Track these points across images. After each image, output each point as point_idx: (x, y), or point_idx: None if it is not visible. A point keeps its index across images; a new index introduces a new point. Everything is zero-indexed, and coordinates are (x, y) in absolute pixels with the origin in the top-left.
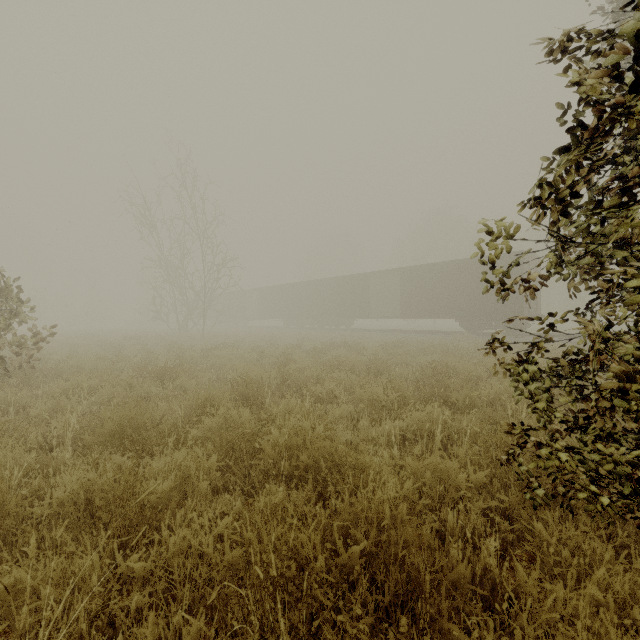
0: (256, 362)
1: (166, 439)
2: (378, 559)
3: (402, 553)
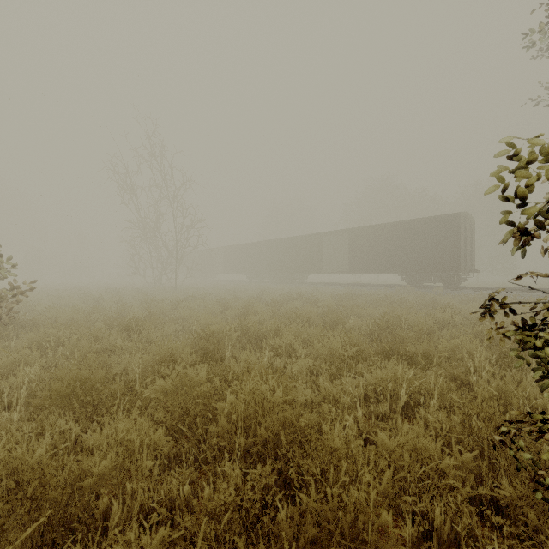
0: (220, 313)
1: (118, 400)
2: None
3: None
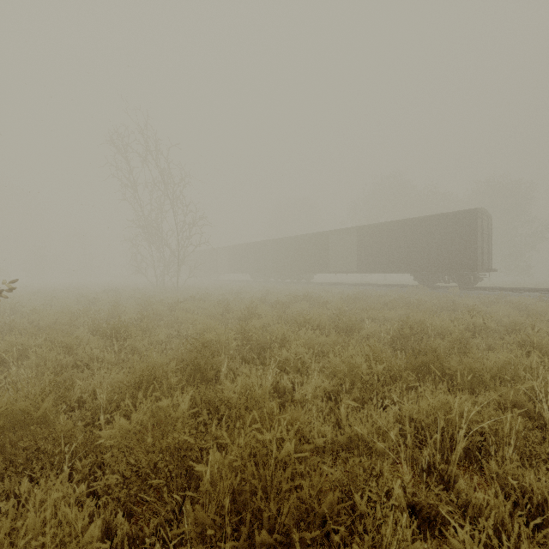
0: (220, 316)
1: (62, 448)
2: None
3: None
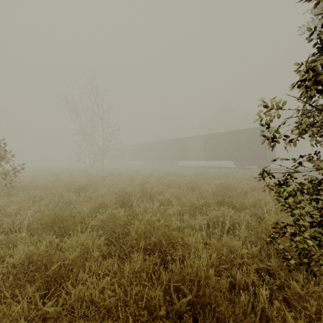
0: (129, 183)
1: (77, 226)
2: (198, 305)
3: (214, 305)
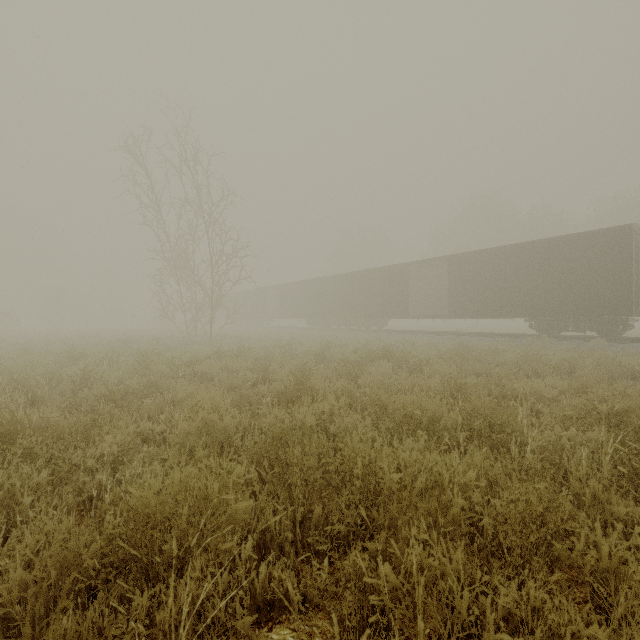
0: (247, 392)
1: None
2: None
3: None
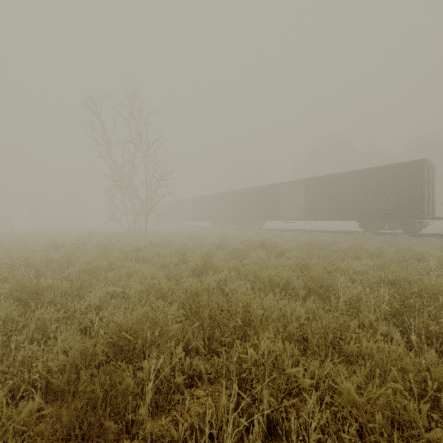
0: (173, 268)
1: None
2: None
3: None
